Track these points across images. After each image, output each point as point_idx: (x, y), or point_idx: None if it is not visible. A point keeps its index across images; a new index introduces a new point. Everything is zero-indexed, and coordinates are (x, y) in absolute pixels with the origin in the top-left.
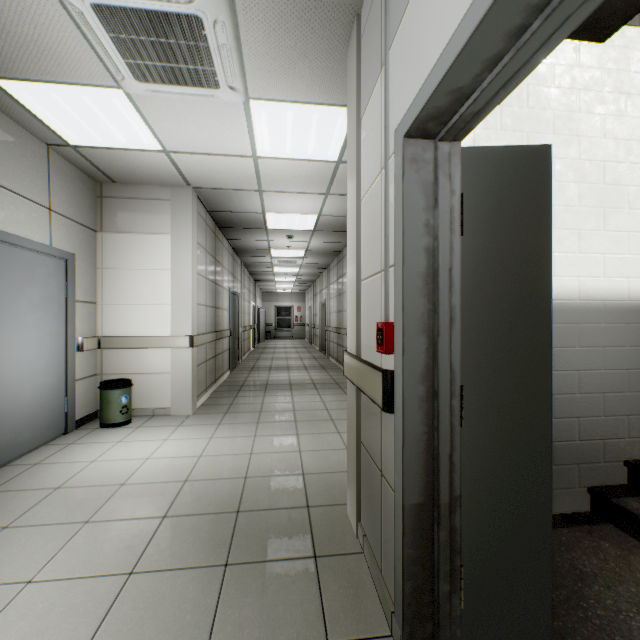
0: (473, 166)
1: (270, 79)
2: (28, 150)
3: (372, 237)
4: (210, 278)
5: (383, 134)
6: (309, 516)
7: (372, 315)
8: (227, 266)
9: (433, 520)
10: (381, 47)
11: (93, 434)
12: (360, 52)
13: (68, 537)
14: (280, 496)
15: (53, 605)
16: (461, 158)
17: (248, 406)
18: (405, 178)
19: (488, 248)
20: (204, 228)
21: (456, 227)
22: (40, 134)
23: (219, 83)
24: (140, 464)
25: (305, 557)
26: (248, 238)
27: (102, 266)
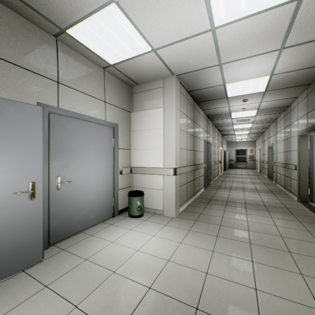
0: None
1: None
2: (93, 72)
3: None
4: (190, 133)
5: None
6: None
7: None
8: (202, 126)
9: None
10: None
11: (123, 220)
12: None
13: None
14: None
15: None
16: None
17: (211, 218)
18: None
19: None
20: (185, 102)
21: None
22: (97, 62)
23: None
24: (131, 254)
25: None
26: (215, 107)
27: (132, 130)
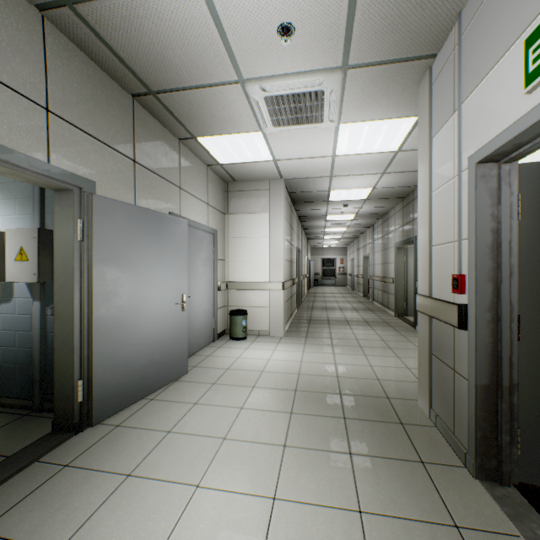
0: (527, 175)
1: (357, 111)
2: (200, 171)
3: (444, 218)
4: (289, 240)
5: (455, 154)
6: (390, 403)
7: (444, 269)
8: (295, 230)
9: (496, 397)
10: (453, 98)
11: (229, 343)
12: (431, 92)
13: (248, 392)
14: (365, 389)
15: (259, 419)
16: (517, 171)
17: (320, 334)
18: (476, 188)
19: (539, 227)
20: (286, 205)
21: (514, 215)
22: (206, 161)
23: (323, 120)
24: (266, 362)
25: (394, 422)
26: (312, 208)
27: (228, 236)
